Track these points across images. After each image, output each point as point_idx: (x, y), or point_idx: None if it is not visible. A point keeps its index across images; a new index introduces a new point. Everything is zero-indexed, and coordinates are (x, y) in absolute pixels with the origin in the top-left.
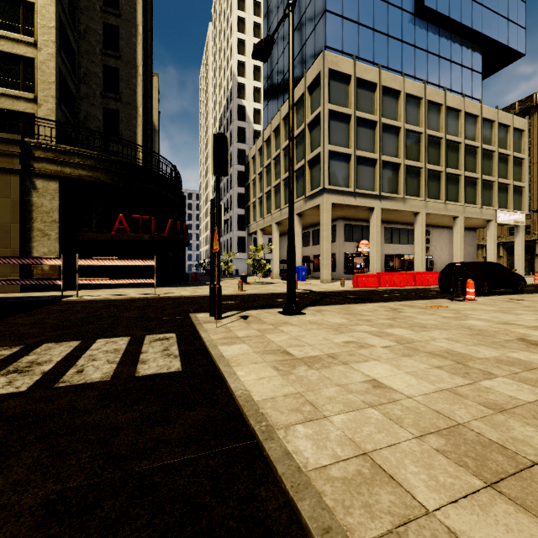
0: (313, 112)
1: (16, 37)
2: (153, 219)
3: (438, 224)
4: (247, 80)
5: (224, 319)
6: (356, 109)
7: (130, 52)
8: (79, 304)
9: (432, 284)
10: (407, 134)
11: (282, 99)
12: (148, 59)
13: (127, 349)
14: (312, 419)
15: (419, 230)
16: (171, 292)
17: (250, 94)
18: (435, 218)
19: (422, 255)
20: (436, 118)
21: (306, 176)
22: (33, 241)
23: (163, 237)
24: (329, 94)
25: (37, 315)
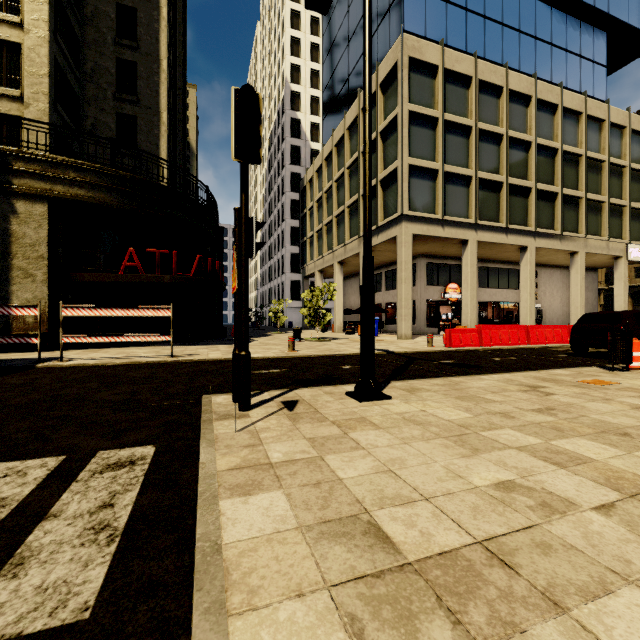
0: (387, 116)
1: None
2: (174, 255)
3: (548, 262)
4: (303, 87)
5: (255, 410)
6: (444, 111)
7: (151, 42)
8: (52, 374)
9: (551, 342)
10: (511, 144)
11: (346, 106)
12: (179, 59)
13: (25, 500)
14: None
15: (526, 270)
16: (195, 354)
17: (306, 105)
18: (545, 255)
19: (531, 302)
20: (549, 122)
21: (378, 199)
22: (12, 284)
23: (188, 278)
24: (408, 91)
25: None
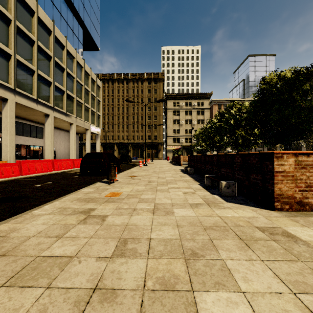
0: None
1: None
2: None
3: (59, 126)
4: None
5: None
6: None
7: None
8: None
9: (66, 168)
10: (40, 51)
11: None
12: None
13: None
14: None
15: (49, 128)
16: None
17: None
18: (58, 122)
19: (51, 146)
20: (61, 52)
21: None
22: None
23: None
24: None
25: None
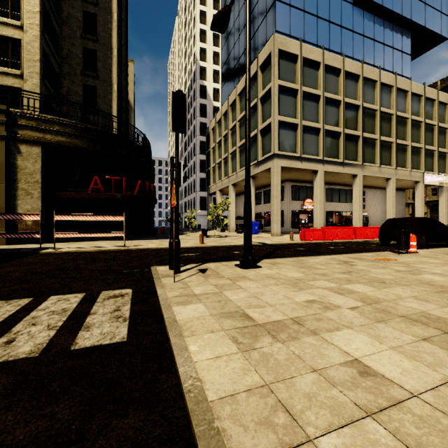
0: (264, 87)
1: (5, 21)
2: (124, 180)
3: (372, 185)
4: (208, 64)
5: (183, 273)
6: (302, 85)
7: (106, 36)
8: (52, 256)
9: (370, 237)
10: (346, 107)
11: (237, 78)
12: (123, 45)
13: (76, 309)
14: (291, 444)
15: (356, 190)
16: (139, 245)
17: (210, 76)
18: (370, 180)
19: (359, 211)
20: (372, 92)
21: (258, 143)
22: (17, 199)
23: (133, 196)
24: (278, 71)
25: (7, 268)
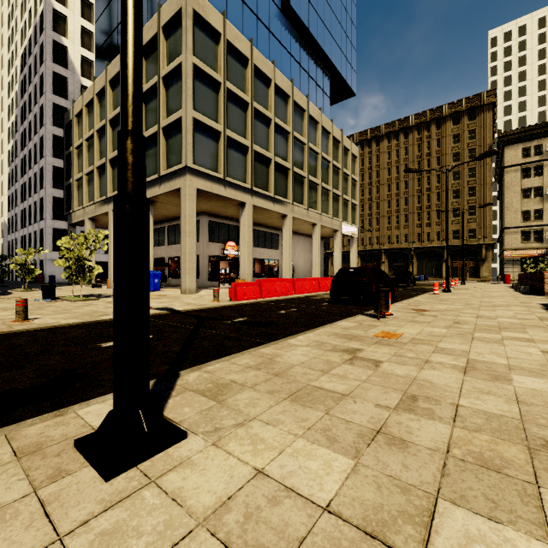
0: (170, 62)
1: None
2: None
3: (297, 230)
4: (70, 12)
5: None
6: (226, 78)
7: None
8: None
9: (309, 291)
10: (277, 130)
11: None
12: None
13: None
14: None
15: (286, 234)
16: None
17: (75, 33)
18: (297, 224)
19: (289, 260)
20: (301, 122)
21: (160, 147)
22: None
23: None
24: (193, 44)
25: None
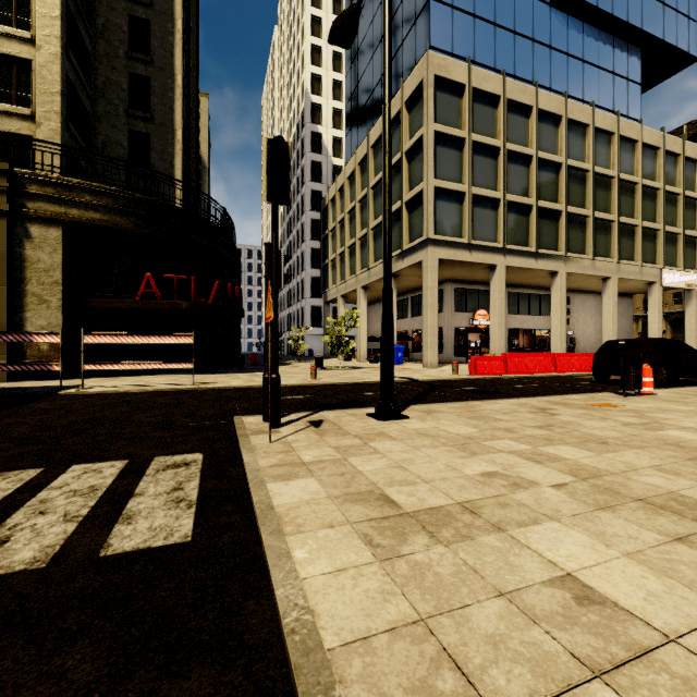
0: (412, 135)
1: (6, 31)
2: (193, 280)
3: (581, 287)
4: (324, 99)
5: (285, 427)
6: (471, 131)
7: (165, 55)
8: (79, 400)
9: (579, 370)
10: (541, 166)
11: (370, 121)
12: (192, 69)
13: (112, 486)
14: None
15: (557, 296)
16: (216, 382)
17: (327, 118)
18: (577, 280)
19: (561, 329)
20: (580, 143)
21: (403, 222)
22: (26, 310)
23: (207, 305)
24: (434, 110)
25: (6, 418)
